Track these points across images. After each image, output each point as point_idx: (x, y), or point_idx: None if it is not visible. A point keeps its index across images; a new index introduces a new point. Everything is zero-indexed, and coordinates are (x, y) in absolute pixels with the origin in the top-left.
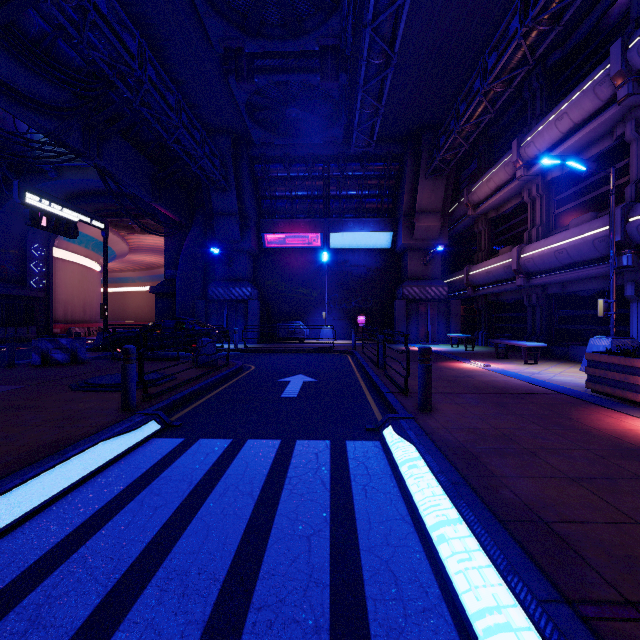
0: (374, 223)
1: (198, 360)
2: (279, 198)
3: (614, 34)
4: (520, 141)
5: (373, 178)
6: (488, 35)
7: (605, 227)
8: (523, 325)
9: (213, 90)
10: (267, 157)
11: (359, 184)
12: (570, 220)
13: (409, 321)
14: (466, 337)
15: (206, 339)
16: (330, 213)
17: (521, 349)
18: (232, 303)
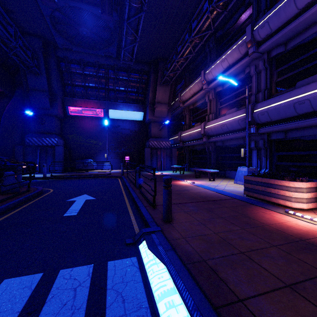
0: (134, 106)
1: (0, 189)
2: (77, 86)
3: (245, 26)
4: (205, 71)
5: (133, 81)
6: (192, 13)
7: (243, 114)
8: (205, 161)
9: (25, 2)
10: (69, 59)
11: (126, 84)
12: (226, 111)
13: (152, 159)
14: (180, 167)
15: (9, 172)
16: (109, 98)
17: (204, 172)
18: (43, 147)
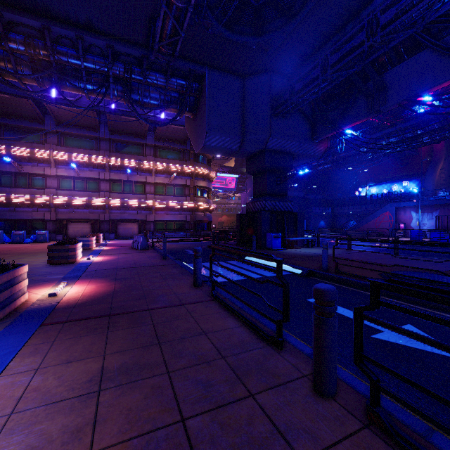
0: None
1: None
2: None
3: None
4: None
5: None
6: None
7: None
8: None
9: None
10: None
11: None
12: None
13: None
14: None
15: None
16: None
17: None
18: None
